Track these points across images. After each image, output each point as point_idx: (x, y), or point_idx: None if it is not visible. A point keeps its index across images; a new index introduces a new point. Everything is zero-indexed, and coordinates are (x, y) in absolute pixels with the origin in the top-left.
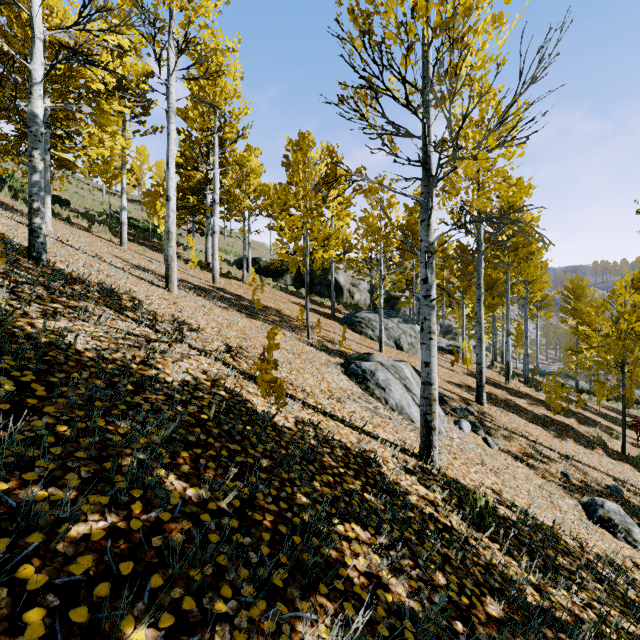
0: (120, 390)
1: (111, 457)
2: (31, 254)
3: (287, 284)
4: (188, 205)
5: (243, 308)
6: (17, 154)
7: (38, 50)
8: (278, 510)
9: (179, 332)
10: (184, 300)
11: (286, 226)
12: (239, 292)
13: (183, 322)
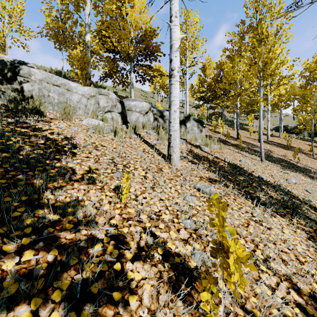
0: (269, 156)
1: (274, 160)
2: (237, 138)
3: (304, 136)
4: (254, 111)
5: (282, 147)
6: (202, 108)
7: (238, 99)
8: (297, 169)
9: (270, 151)
10: (265, 145)
11: (302, 118)
12: (278, 142)
13: (269, 149)
